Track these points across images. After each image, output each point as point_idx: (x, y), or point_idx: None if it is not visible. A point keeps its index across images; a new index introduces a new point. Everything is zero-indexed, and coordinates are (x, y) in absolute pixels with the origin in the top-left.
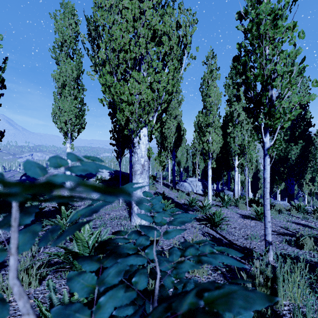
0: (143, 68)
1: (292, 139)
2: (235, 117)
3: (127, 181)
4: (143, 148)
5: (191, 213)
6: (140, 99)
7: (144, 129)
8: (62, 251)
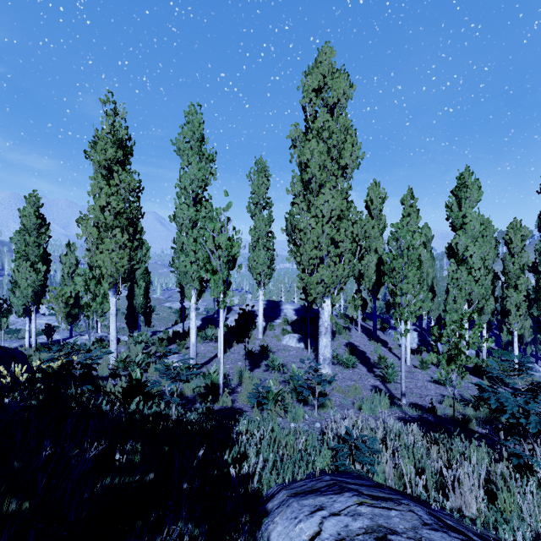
0: (326, 262)
1: None
2: (460, 251)
3: (316, 325)
4: (326, 315)
5: (375, 370)
6: (324, 281)
7: (327, 301)
8: (280, 379)
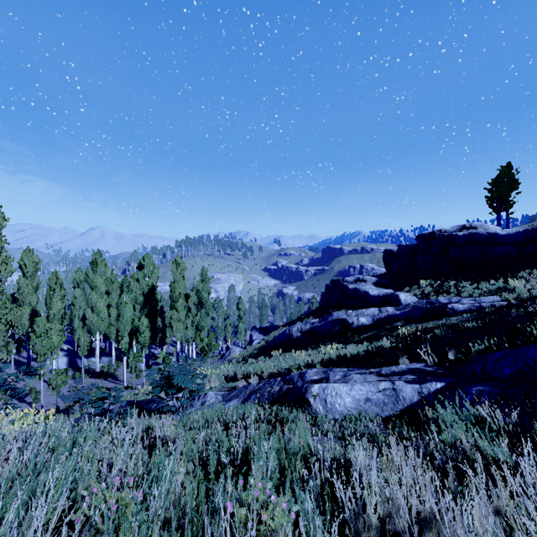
0: None
1: (145, 315)
2: (94, 303)
3: None
4: None
5: (26, 399)
6: None
7: None
8: None
